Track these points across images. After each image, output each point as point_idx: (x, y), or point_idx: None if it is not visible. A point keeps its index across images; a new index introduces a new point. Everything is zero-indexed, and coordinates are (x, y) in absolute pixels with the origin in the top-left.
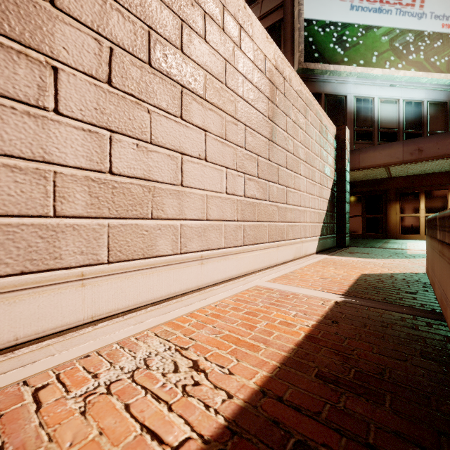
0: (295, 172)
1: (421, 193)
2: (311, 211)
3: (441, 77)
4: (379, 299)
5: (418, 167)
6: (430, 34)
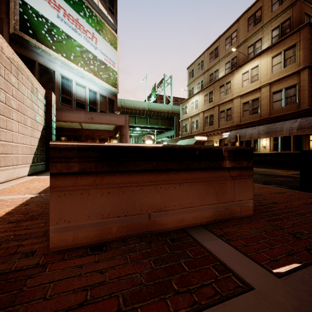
0: (8, 117)
1: (97, 139)
2: (24, 146)
3: (104, 84)
4: None
5: (95, 126)
6: (100, 60)
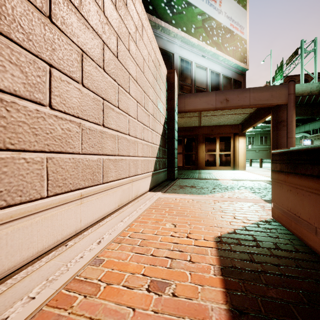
0: (121, 86)
1: (217, 138)
2: (144, 143)
3: (230, 59)
4: None
5: (217, 119)
6: (224, 27)
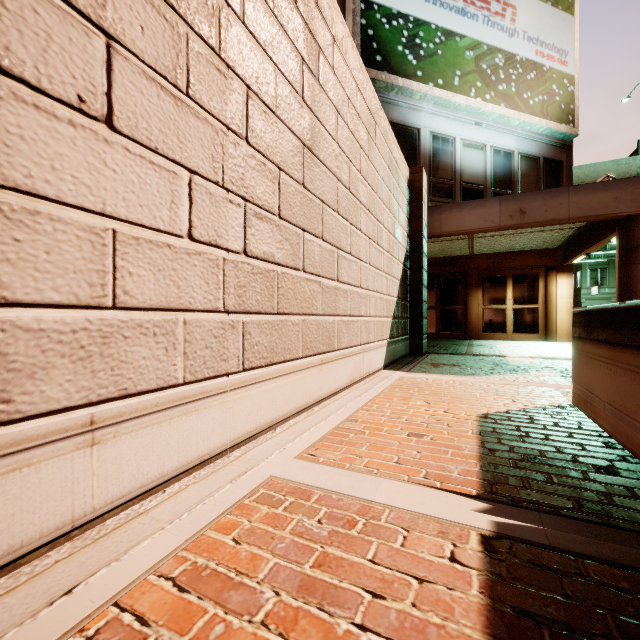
0: (353, 224)
1: (508, 278)
2: (377, 297)
3: (535, 122)
4: (569, 506)
5: (507, 241)
6: (523, 60)
